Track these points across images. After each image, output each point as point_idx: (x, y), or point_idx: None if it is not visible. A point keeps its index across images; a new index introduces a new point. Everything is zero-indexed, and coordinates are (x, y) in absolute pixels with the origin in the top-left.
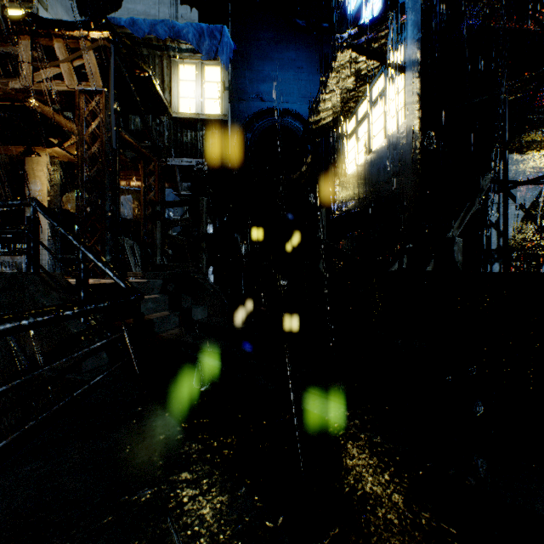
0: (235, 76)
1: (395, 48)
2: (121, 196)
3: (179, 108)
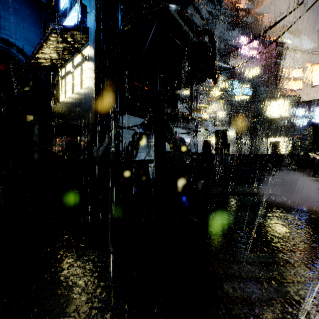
0: None
1: (86, 45)
2: None
3: None
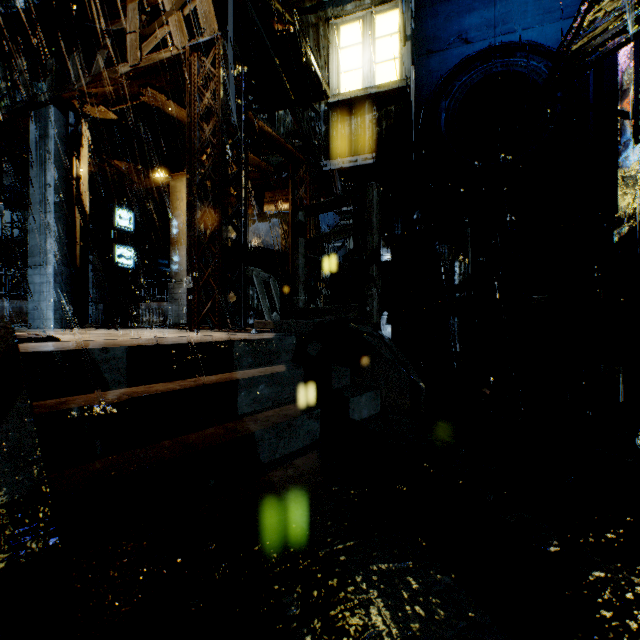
0: (420, 20)
1: None
2: (267, 221)
3: (340, 88)
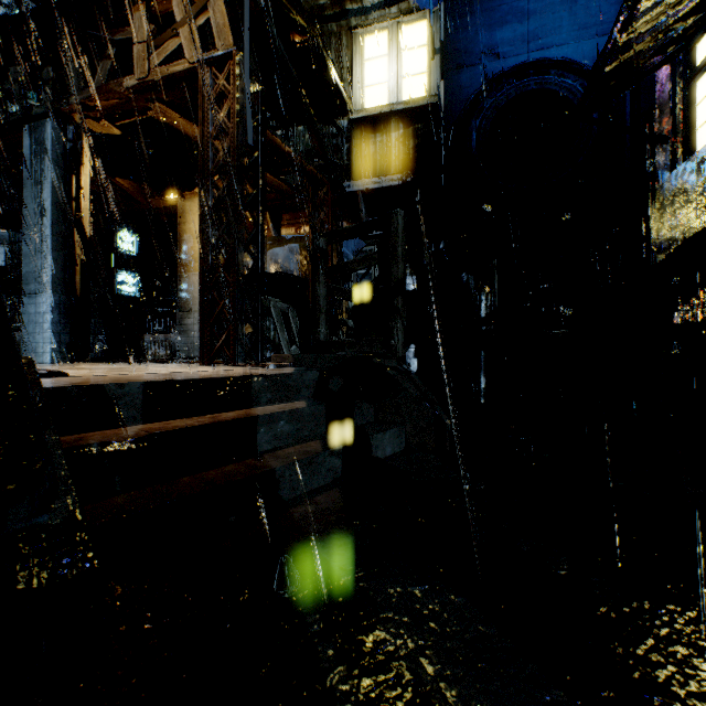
0: (450, 32)
1: None
2: (285, 246)
3: (364, 103)
